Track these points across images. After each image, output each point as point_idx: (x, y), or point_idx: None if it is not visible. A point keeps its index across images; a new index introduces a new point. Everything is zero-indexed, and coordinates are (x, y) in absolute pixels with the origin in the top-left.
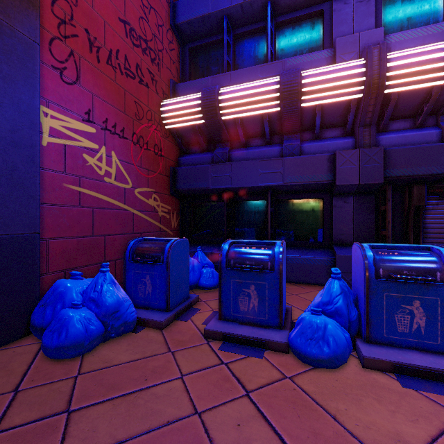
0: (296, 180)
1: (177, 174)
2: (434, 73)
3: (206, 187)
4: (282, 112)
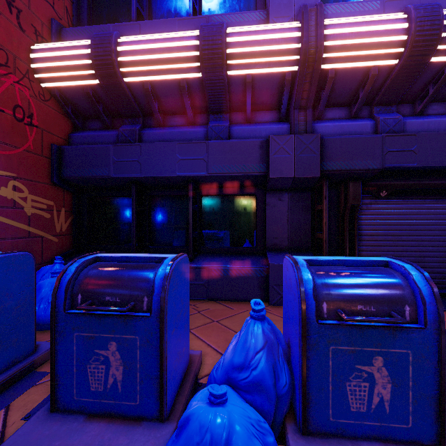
0: (223, 170)
1: (64, 155)
2: (372, 49)
3: (106, 175)
4: (204, 80)
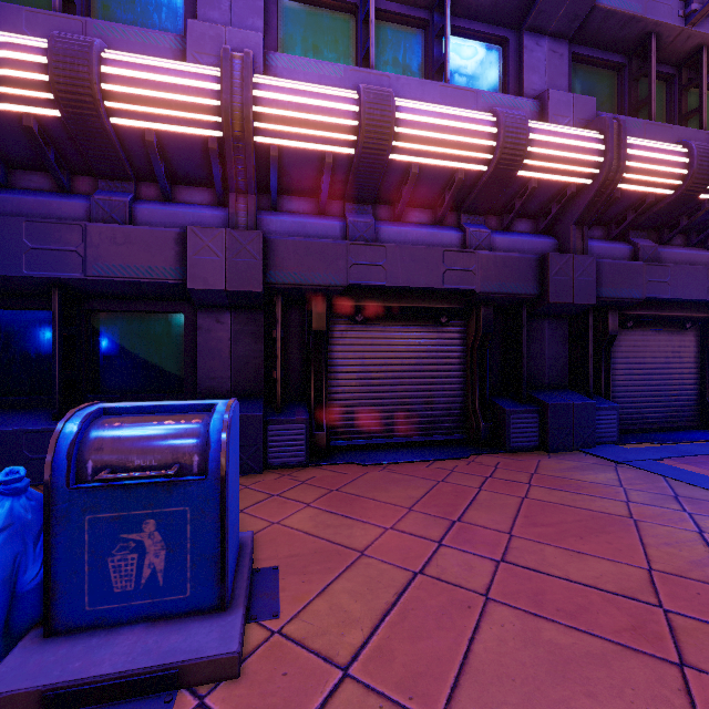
0: (113, 271)
1: None
2: (320, 130)
3: None
4: (68, 123)
